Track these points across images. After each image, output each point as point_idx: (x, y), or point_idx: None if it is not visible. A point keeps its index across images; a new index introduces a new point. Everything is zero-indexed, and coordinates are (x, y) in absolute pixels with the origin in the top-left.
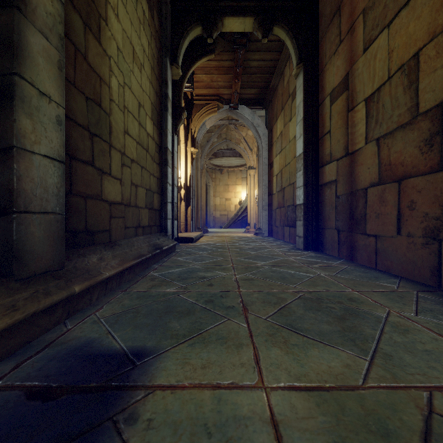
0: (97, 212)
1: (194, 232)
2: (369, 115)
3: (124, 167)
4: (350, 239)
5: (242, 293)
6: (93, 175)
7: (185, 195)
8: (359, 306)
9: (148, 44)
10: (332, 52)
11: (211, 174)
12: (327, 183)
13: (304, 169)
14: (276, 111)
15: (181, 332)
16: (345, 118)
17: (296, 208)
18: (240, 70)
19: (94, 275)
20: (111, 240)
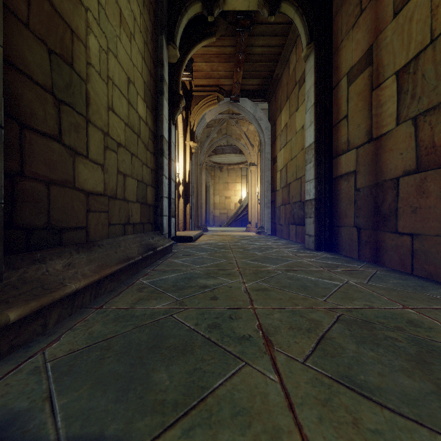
0: (67, 203)
1: (193, 230)
2: (402, 91)
3: (107, 151)
4: (375, 238)
5: (258, 311)
6: (60, 154)
7: (184, 192)
8: (431, 335)
9: (140, 13)
10: (350, 26)
11: (210, 172)
12: (344, 175)
13: (315, 160)
14: (280, 102)
15: (171, 396)
16: (368, 98)
17: (306, 203)
18: (242, 58)
19: (52, 289)
20: (88, 240)
